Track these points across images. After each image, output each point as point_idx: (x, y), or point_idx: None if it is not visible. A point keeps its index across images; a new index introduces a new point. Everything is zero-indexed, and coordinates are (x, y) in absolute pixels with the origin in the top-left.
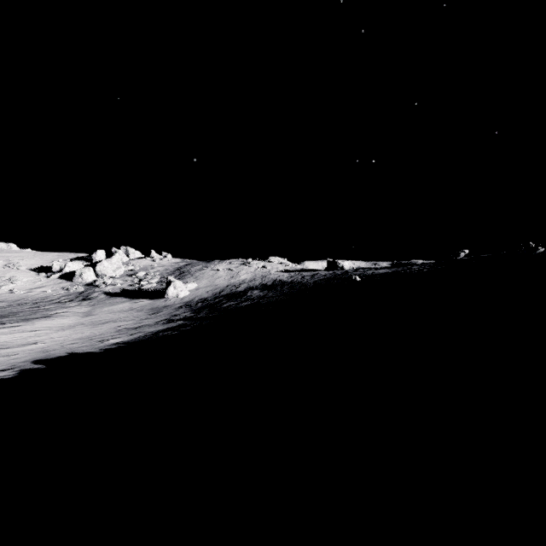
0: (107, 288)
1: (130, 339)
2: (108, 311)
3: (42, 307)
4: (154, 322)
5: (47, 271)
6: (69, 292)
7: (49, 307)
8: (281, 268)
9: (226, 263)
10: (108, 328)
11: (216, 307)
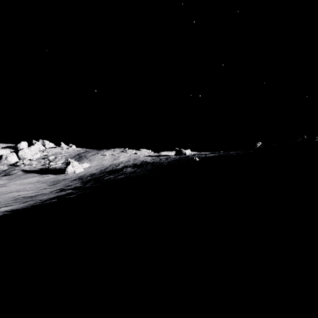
0: (24, 167)
1: (19, 206)
2: (19, 183)
3: None
4: (49, 191)
5: None
6: None
7: None
8: (146, 154)
9: (111, 150)
10: (9, 197)
11: (99, 179)
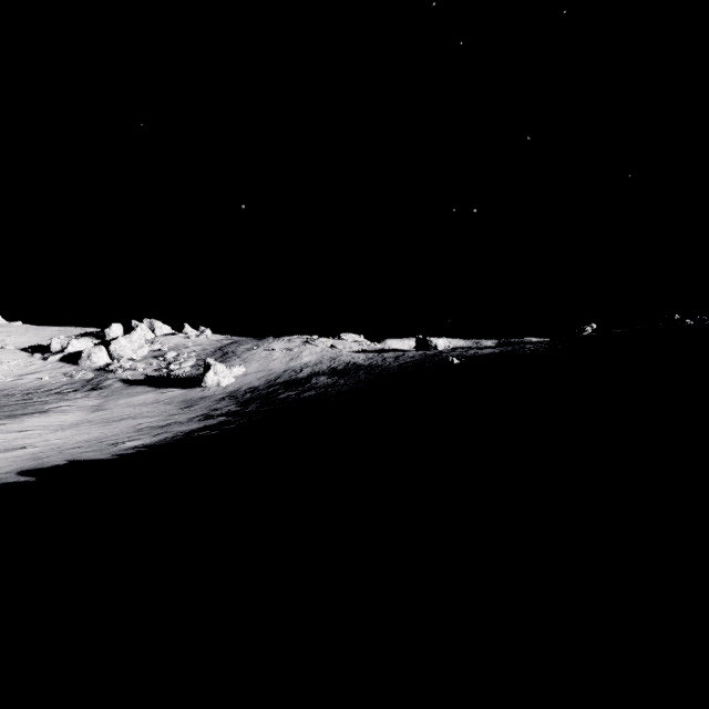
0: (124, 374)
1: (153, 441)
2: (126, 405)
3: (35, 399)
4: (187, 419)
5: (43, 352)
6: (73, 379)
7: (46, 399)
8: (355, 347)
9: (284, 341)
10: (125, 426)
11: (270, 399)
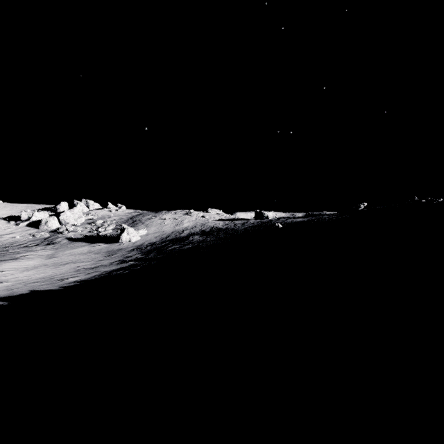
0: (69, 234)
1: (86, 277)
2: (69, 254)
3: (10, 251)
4: (109, 263)
5: (16, 220)
6: (35, 237)
7: (17, 251)
8: (217, 217)
9: (172, 213)
10: (68, 268)
11: (162, 250)
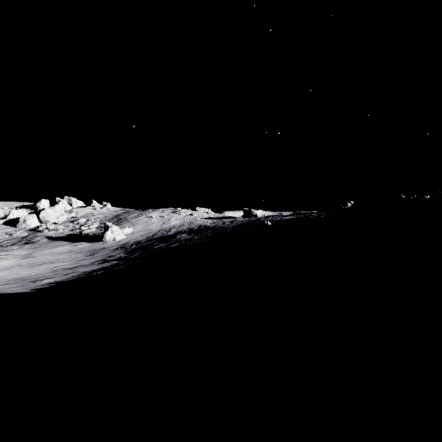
0: (49, 233)
1: (63, 278)
2: (48, 253)
3: None
4: (90, 263)
5: None
6: (12, 236)
7: None
8: (205, 215)
9: (159, 211)
10: (45, 268)
11: (148, 248)
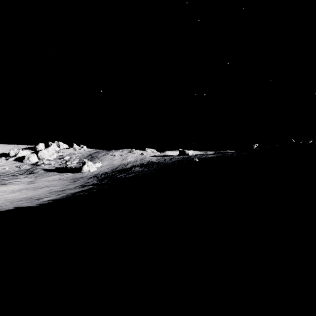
0: (45, 166)
1: (57, 197)
2: (45, 180)
3: (1, 178)
4: (74, 187)
5: (6, 156)
6: (20, 169)
7: (7, 178)
8: (152, 154)
9: (119, 151)
10: (44, 190)
11: (113, 177)
